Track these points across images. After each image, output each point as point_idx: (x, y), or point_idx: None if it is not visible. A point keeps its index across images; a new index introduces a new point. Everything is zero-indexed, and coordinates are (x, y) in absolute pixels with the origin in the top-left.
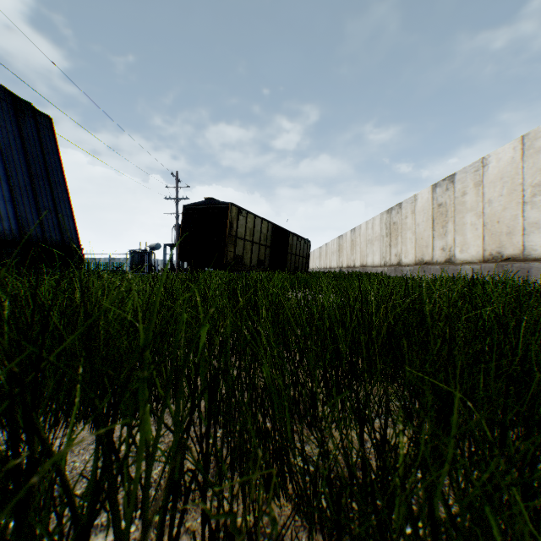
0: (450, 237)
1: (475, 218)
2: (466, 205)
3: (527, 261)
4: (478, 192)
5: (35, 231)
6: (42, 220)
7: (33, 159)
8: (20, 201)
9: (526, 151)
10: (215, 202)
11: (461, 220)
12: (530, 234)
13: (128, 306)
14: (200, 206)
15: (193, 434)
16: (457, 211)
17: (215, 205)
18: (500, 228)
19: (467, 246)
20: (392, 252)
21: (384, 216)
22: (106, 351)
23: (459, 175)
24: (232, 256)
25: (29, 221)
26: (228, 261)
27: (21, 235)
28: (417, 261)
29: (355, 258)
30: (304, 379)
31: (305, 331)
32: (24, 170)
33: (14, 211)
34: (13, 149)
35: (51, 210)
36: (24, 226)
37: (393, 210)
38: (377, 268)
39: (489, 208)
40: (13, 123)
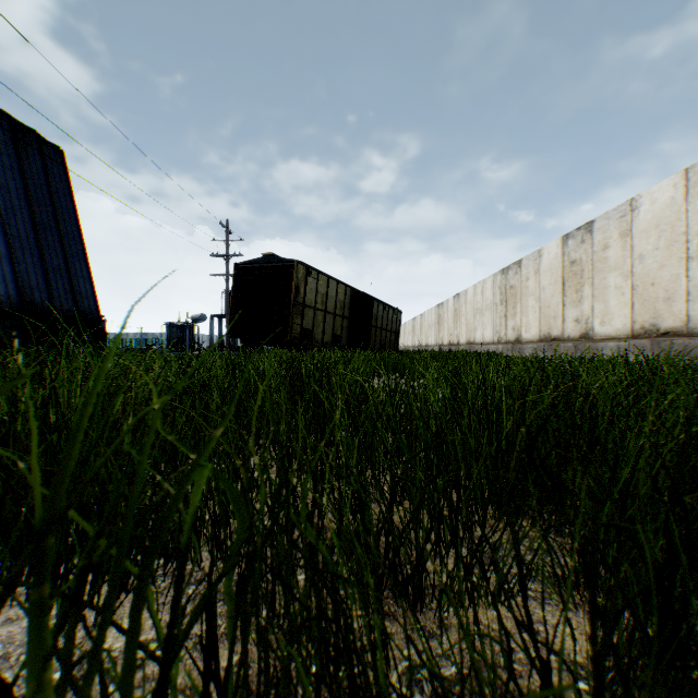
0: (586, 304)
1: (621, 279)
2: (608, 262)
3: (693, 336)
4: (624, 244)
5: (40, 297)
6: (50, 283)
7: (38, 203)
8: (21, 258)
9: (691, 189)
10: (277, 259)
11: (602, 282)
12: (697, 300)
13: (118, 405)
14: (257, 265)
15: (219, 619)
16: (597, 270)
17: (276, 264)
18: (655, 292)
19: (610, 316)
20: (509, 325)
21: (497, 278)
22: (75, 481)
23: (599, 222)
24: (299, 330)
25: (32, 285)
26: (293, 337)
27: (22, 302)
28: (542, 337)
29: (459, 332)
30: (403, 529)
31: (402, 444)
32: (27, 217)
33: (13, 271)
34: (12, 190)
35: (63, 269)
36: (27, 290)
37: (510, 269)
38: (488, 346)
39: (639, 266)
40: (11, 156)
